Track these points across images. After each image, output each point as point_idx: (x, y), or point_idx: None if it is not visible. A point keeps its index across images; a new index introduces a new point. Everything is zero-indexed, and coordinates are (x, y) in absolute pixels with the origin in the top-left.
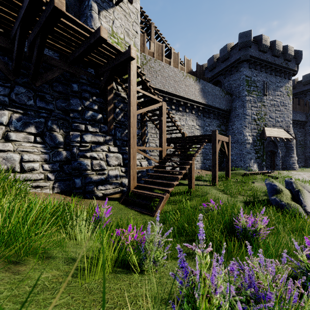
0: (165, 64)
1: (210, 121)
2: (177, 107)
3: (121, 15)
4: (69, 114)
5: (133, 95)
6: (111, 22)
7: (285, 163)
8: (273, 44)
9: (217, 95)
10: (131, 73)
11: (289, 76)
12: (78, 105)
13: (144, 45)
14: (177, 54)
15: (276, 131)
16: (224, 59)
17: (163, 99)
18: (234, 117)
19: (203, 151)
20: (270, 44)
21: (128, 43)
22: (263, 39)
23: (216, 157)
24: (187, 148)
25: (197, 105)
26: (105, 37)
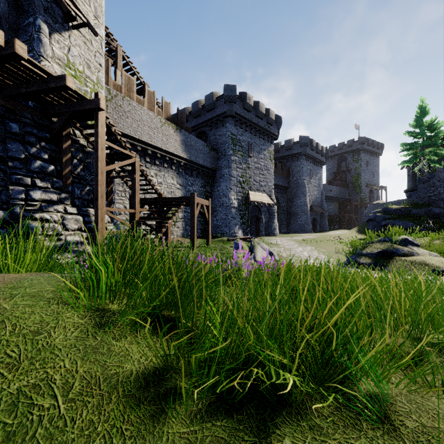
0: (137, 104)
1: (194, 180)
2: (152, 160)
3: (80, 41)
4: (4, 162)
5: (101, 149)
6: (66, 49)
7: (268, 229)
8: (257, 105)
9: (202, 150)
10: (100, 125)
11: (272, 140)
12: (20, 152)
13: (108, 73)
14: (152, 93)
15: (260, 195)
16: (210, 108)
17: (135, 148)
18: (220, 178)
19: (185, 216)
20: (254, 104)
21: (89, 78)
22: (247, 97)
23: (195, 221)
24: (165, 212)
25: (178, 160)
26: (71, 87)
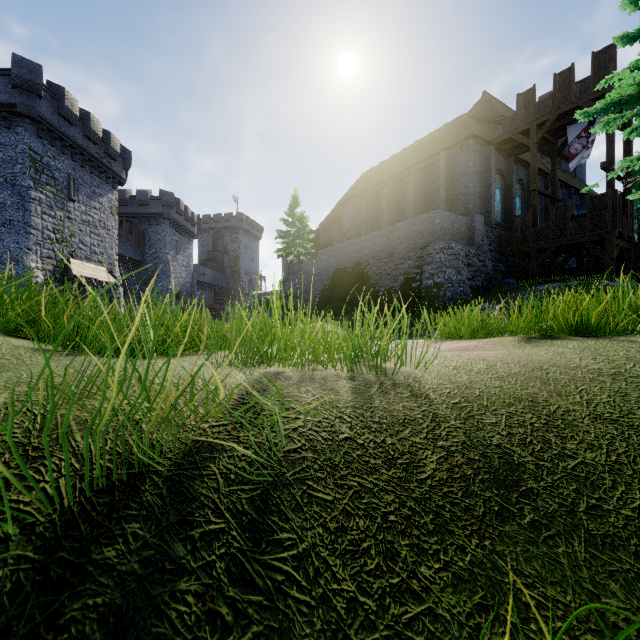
0: None
1: None
2: None
3: None
4: None
5: None
6: None
7: None
8: (87, 118)
9: None
10: None
11: (115, 183)
12: None
13: None
14: None
15: (93, 268)
16: None
17: None
18: (2, 225)
19: None
20: (82, 114)
21: None
22: (67, 98)
23: None
24: None
25: None
26: None
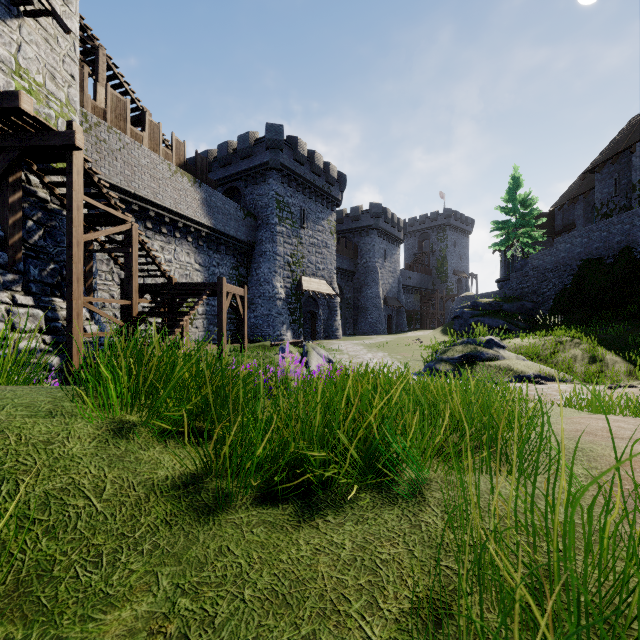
0: (132, 140)
1: (221, 258)
2: (156, 226)
3: (39, 37)
4: None
5: (77, 208)
6: (14, 46)
7: (328, 330)
8: (313, 156)
9: (233, 215)
10: (75, 171)
11: (333, 206)
12: None
13: (83, 89)
14: (156, 125)
15: (317, 282)
16: (246, 155)
17: (129, 206)
18: (260, 256)
19: (208, 311)
20: (309, 154)
21: (53, 95)
22: (299, 144)
23: (224, 318)
24: (178, 304)
25: (197, 228)
26: (28, 110)
